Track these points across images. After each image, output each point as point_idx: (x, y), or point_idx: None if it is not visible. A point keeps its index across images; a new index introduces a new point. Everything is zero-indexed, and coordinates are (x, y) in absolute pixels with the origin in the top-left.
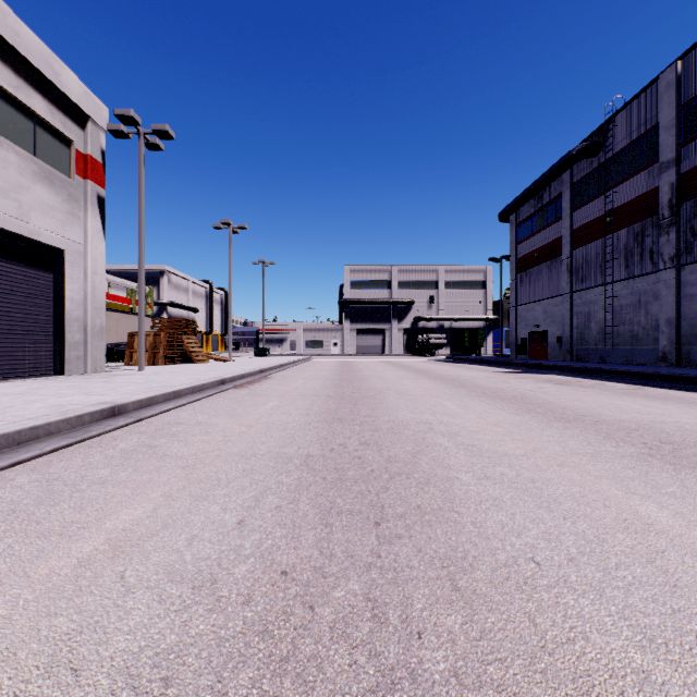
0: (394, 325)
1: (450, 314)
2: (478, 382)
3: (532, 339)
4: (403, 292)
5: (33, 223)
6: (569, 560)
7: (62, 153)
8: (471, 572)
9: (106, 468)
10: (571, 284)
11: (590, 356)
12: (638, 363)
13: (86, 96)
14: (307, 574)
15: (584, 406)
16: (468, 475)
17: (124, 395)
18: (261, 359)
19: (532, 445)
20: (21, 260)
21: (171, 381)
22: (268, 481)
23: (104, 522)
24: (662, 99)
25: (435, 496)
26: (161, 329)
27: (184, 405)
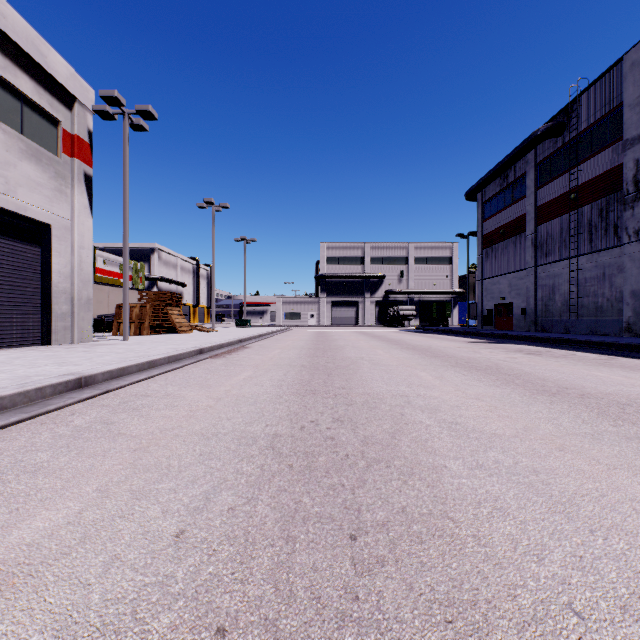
0: (367, 298)
1: (419, 287)
2: (450, 352)
3: (497, 310)
4: (375, 267)
5: (20, 199)
6: (622, 609)
7: (49, 132)
8: (488, 633)
9: (47, 451)
10: (535, 258)
11: (555, 327)
12: (603, 333)
13: (73, 78)
14: (253, 634)
15: (563, 378)
16: (458, 463)
17: (96, 366)
18: (242, 330)
19: (521, 424)
20: (8, 234)
21: (149, 351)
22: (225, 470)
23: (10, 531)
24: (627, 78)
25: (422, 493)
26: (148, 301)
27: (157, 375)
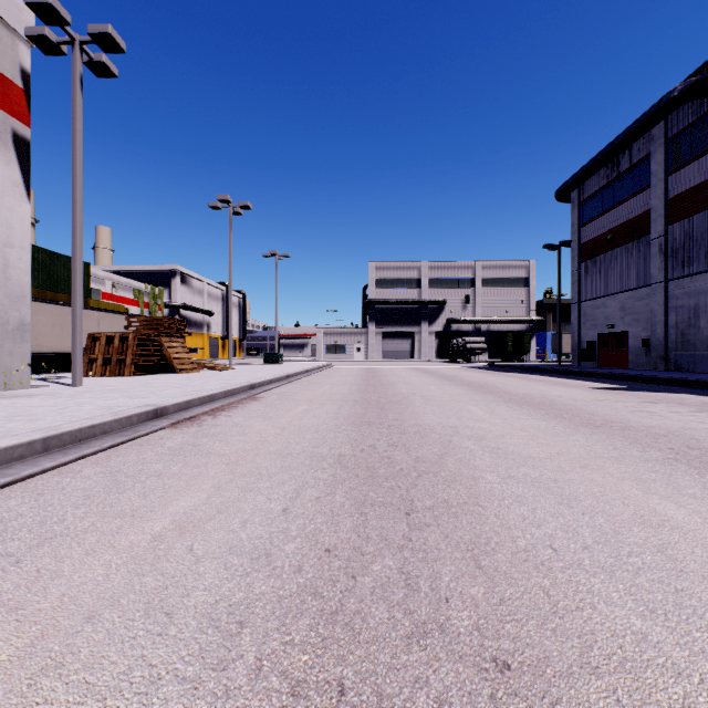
0: (424, 327)
1: (487, 315)
2: (603, 413)
3: (602, 342)
4: (434, 291)
5: None
6: None
7: None
8: None
9: None
10: (666, 270)
11: (699, 364)
12: None
13: None
14: None
15: None
16: None
17: None
18: (269, 367)
19: None
20: None
21: (44, 417)
22: None
23: None
24: None
25: None
26: (138, 329)
27: None
